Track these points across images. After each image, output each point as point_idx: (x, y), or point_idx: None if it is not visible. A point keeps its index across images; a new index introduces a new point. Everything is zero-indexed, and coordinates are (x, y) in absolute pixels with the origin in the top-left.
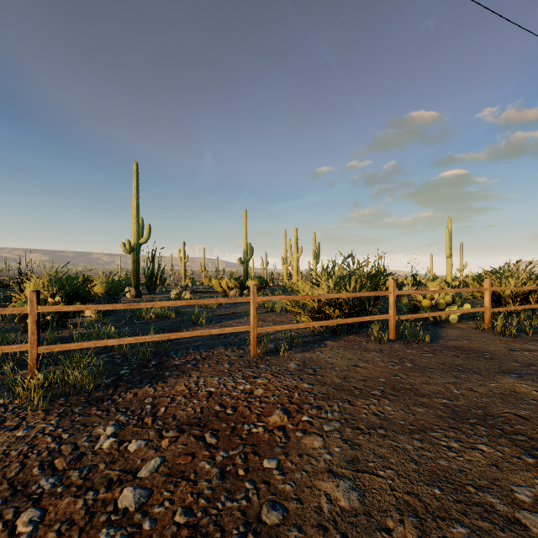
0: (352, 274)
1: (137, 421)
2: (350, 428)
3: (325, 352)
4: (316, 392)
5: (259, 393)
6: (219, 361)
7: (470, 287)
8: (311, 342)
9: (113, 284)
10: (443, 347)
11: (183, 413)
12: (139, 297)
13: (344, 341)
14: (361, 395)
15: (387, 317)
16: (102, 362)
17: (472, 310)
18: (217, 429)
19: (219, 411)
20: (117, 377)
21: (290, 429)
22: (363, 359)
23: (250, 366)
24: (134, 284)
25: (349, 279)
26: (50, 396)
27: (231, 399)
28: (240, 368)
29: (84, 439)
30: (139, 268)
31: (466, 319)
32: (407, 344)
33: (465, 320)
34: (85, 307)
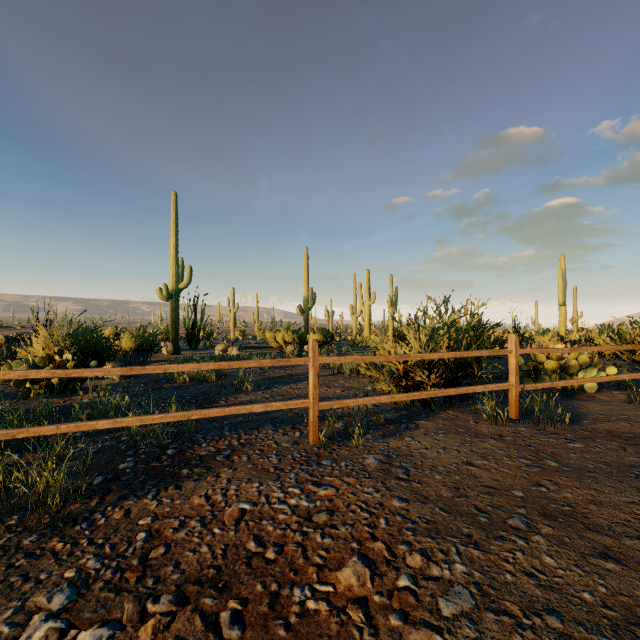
0: (452, 325)
1: (113, 572)
2: (490, 609)
3: (418, 438)
4: (415, 518)
5: (321, 517)
6: (264, 450)
7: (596, 342)
8: (395, 421)
9: (144, 338)
10: (593, 432)
11: (193, 556)
12: (178, 353)
13: (442, 420)
14: (493, 526)
15: (507, 386)
16: (91, 454)
17: (626, 377)
18: (245, 597)
19: (254, 553)
20: (112, 476)
21: (377, 605)
22: (477, 451)
23: (309, 461)
24: (172, 338)
25: (447, 332)
26: (3, 509)
27: (275, 528)
28: (294, 465)
29: (7, 616)
30: (178, 318)
31: (606, 387)
32: (536, 426)
33: (606, 389)
34: (63, 372)
